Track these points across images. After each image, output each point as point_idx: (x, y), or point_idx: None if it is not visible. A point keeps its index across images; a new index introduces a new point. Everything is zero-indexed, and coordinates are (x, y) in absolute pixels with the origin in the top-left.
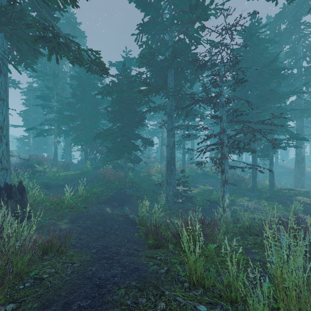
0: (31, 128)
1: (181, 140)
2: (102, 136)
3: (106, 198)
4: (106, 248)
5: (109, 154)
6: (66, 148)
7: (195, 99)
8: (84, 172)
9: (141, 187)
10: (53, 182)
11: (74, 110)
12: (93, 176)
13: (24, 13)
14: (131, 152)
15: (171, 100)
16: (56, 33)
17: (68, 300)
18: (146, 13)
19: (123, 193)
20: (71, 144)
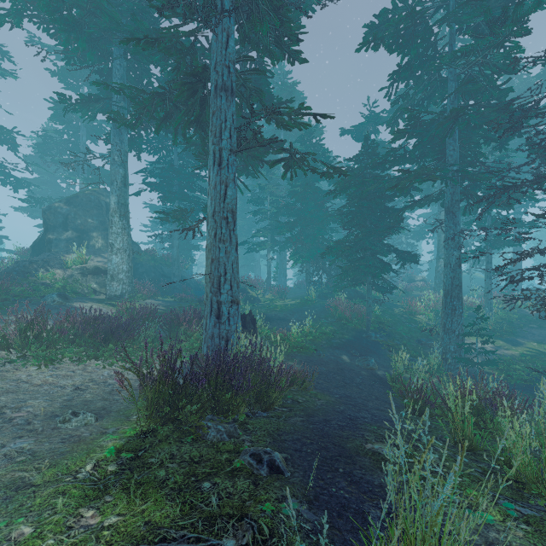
0: (243, 242)
1: (480, 248)
2: (334, 252)
3: (340, 341)
4: (349, 397)
5: (342, 278)
6: (280, 267)
7: (497, 188)
8: (307, 302)
9: (396, 332)
10: (271, 314)
11: (292, 213)
12: (319, 309)
13: (263, 138)
14: (379, 275)
15: (453, 184)
16: (294, 152)
17: (326, 418)
18: (404, 55)
19: (365, 338)
20: (288, 261)
